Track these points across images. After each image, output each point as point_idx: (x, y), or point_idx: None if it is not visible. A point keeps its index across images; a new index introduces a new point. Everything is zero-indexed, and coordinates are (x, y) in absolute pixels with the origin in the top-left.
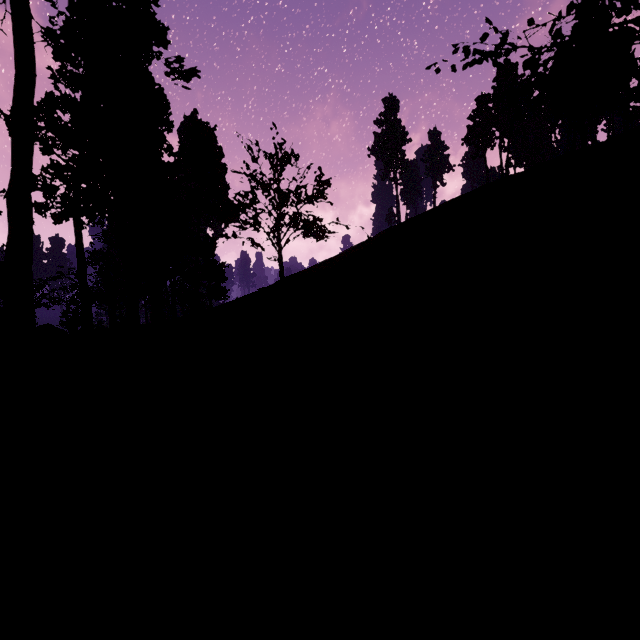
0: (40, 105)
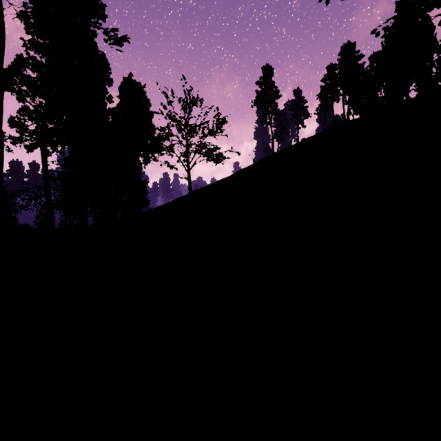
0: (13, 64)
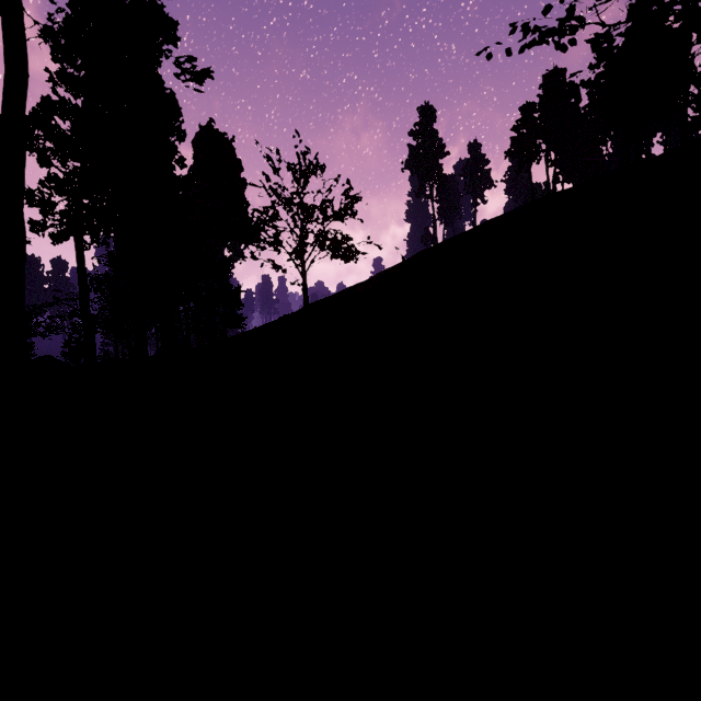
0: (36, 111)
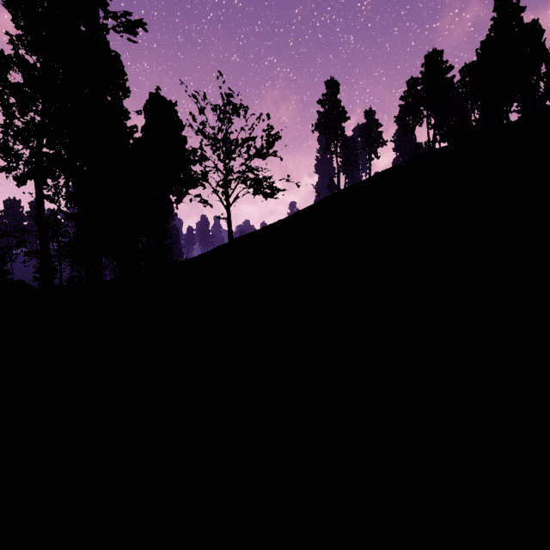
0: None
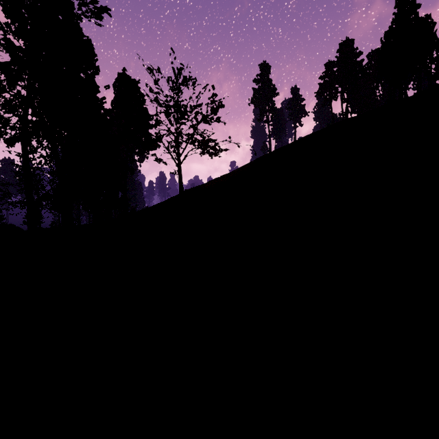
0: None
